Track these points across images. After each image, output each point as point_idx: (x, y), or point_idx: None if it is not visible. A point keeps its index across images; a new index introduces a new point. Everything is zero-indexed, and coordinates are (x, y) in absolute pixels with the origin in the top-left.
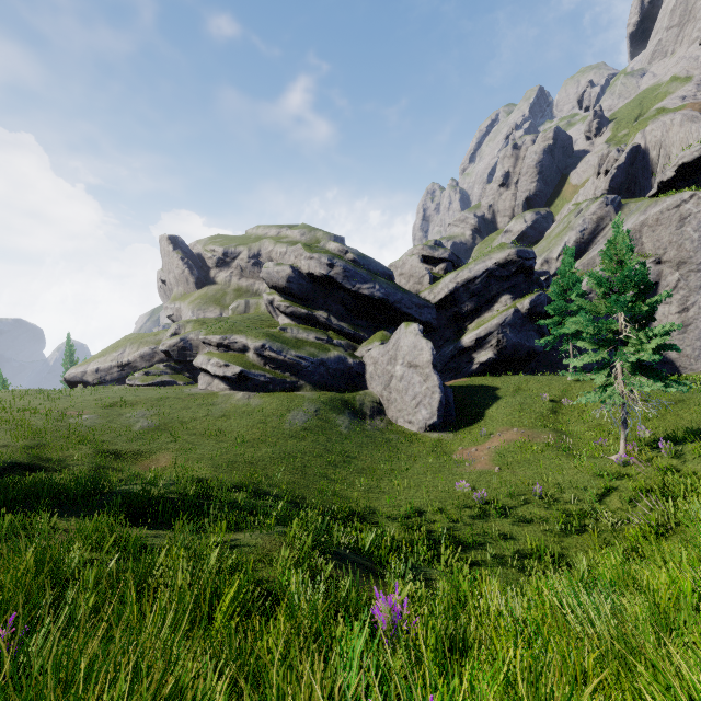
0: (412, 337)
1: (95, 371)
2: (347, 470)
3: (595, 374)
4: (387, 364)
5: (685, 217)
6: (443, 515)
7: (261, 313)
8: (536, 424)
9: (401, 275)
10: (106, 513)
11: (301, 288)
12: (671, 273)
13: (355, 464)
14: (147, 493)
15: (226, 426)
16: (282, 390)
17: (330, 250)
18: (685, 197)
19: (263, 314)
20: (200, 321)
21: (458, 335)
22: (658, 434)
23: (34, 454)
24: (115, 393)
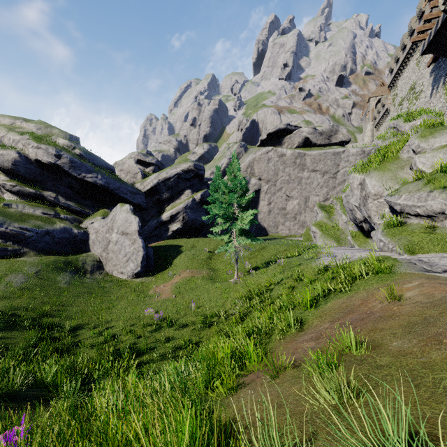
0: (125, 214)
1: None
2: (60, 316)
3: (224, 236)
4: (106, 232)
5: (270, 159)
6: (130, 335)
7: None
8: (200, 266)
9: (121, 171)
10: None
11: (29, 171)
12: (265, 185)
13: (69, 311)
14: None
15: None
16: (2, 257)
17: (58, 144)
18: (270, 149)
19: None
20: None
21: (160, 213)
22: (254, 265)
23: None
24: None
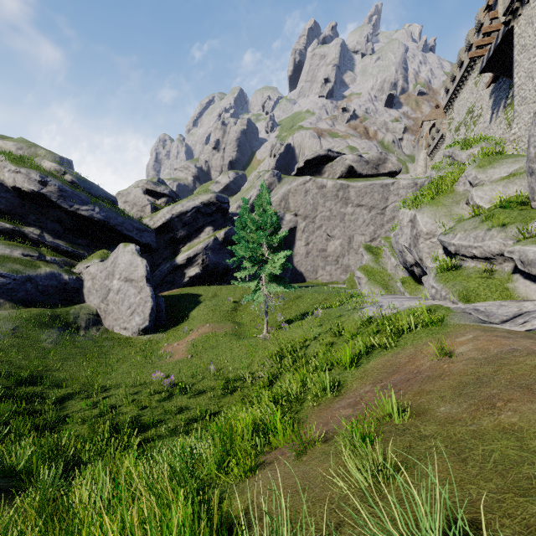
0: (129, 256)
1: None
2: (43, 384)
3: (251, 282)
4: (105, 279)
5: (307, 190)
6: (133, 405)
7: None
8: (223, 319)
9: (126, 202)
10: None
11: (5, 202)
12: (302, 222)
13: (55, 377)
14: None
15: None
16: None
17: (44, 168)
18: (307, 179)
19: None
20: None
21: (174, 255)
22: (287, 317)
23: None
24: None
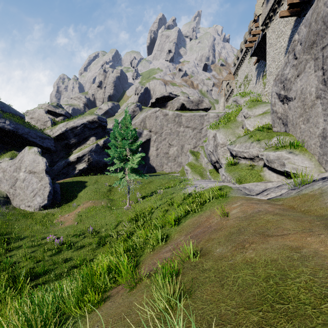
0: (32, 155)
1: None
2: None
3: (119, 173)
4: (13, 171)
5: (157, 116)
6: (29, 261)
7: None
8: (101, 197)
9: (32, 118)
10: None
11: None
12: (154, 136)
13: None
14: None
15: None
16: None
17: None
18: (157, 110)
19: None
20: None
21: (68, 155)
22: (143, 195)
23: None
24: None
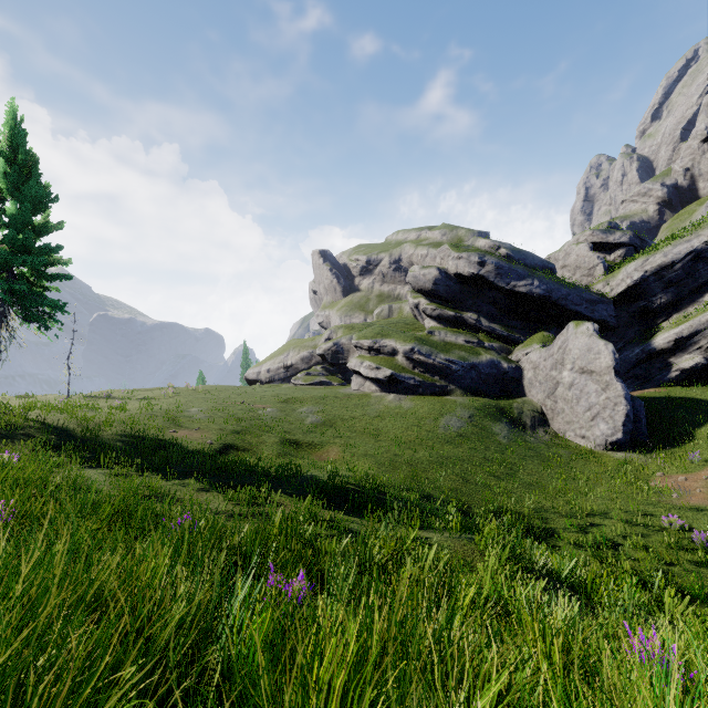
0: (584, 339)
1: (267, 372)
2: (512, 483)
3: None
4: (550, 369)
5: None
6: (650, 553)
7: (404, 317)
8: None
9: (564, 267)
10: (305, 494)
11: (448, 290)
12: None
13: (520, 478)
14: (332, 481)
15: (382, 426)
16: (431, 394)
17: (479, 247)
18: None
19: (407, 318)
20: (350, 326)
21: (646, 335)
22: None
23: (240, 437)
24: (286, 391)
